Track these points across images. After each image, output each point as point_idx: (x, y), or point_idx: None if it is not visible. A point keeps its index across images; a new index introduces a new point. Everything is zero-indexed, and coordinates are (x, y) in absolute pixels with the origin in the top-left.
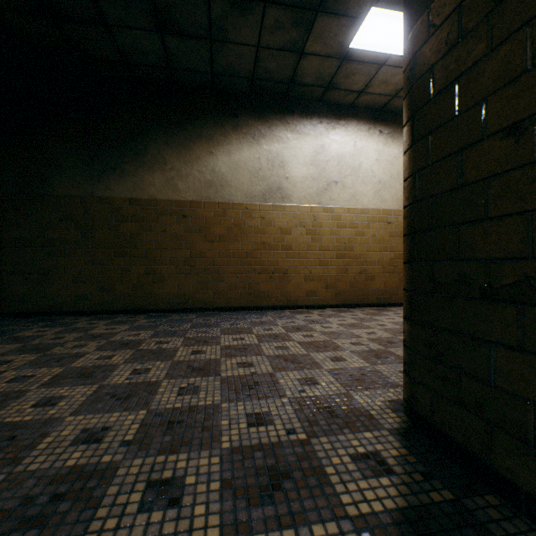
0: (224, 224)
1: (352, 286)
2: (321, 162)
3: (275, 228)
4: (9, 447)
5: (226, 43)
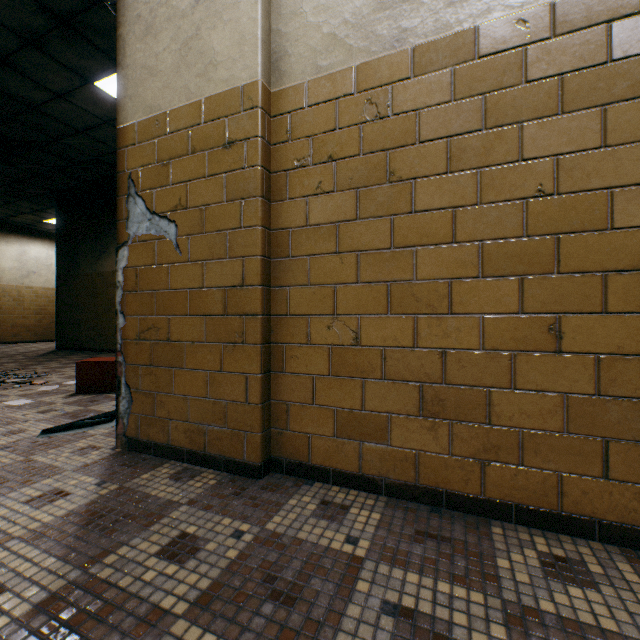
0: None
1: (47, 330)
2: (25, 260)
3: None
4: None
5: None
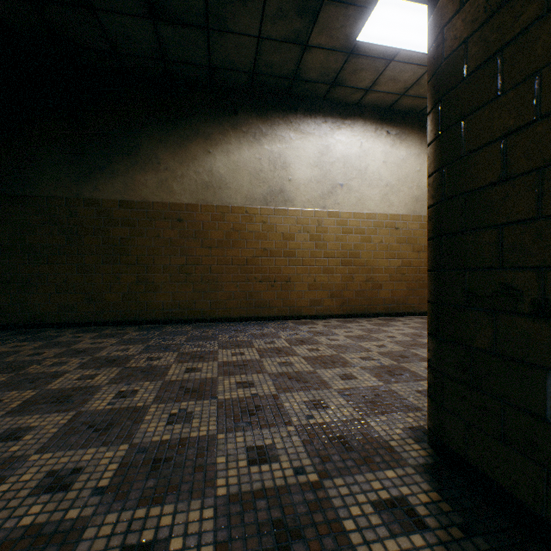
0: (223, 228)
1: (358, 294)
2: (325, 164)
3: (277, 233)
4: None
5: (225, 33)
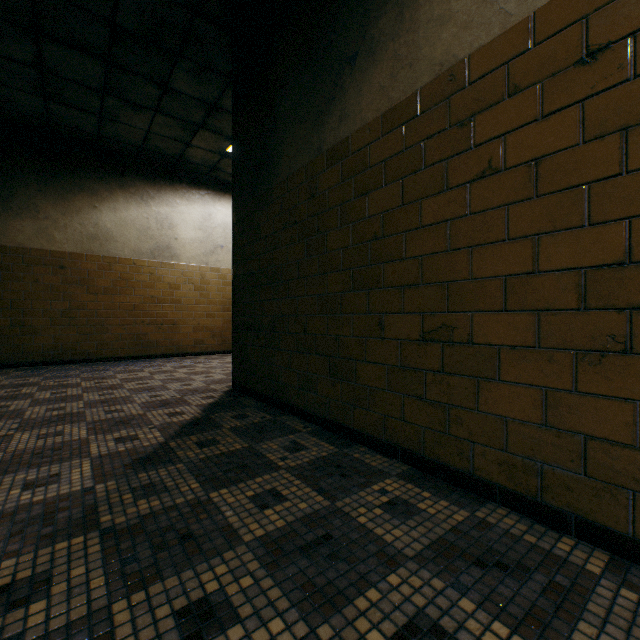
0: (110, 277)
1: None
2: (209, 228)
3: (164, 283)
4: (6, 416)
5: (117, 122)
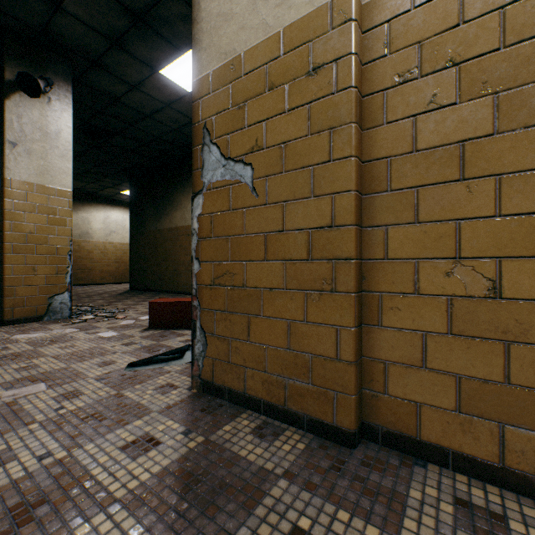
0: None
1: (122, 275)
2: (108, 223)
3: (86, 250)
4: None
5: None
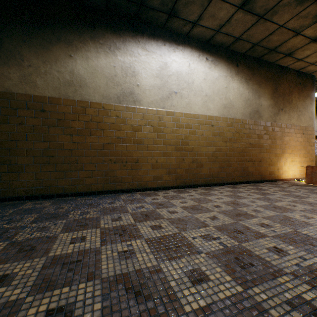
0: (83, 119)
1: (187, 171)
2: (164, 76)
3: (128, 125)
4: None
5: None
